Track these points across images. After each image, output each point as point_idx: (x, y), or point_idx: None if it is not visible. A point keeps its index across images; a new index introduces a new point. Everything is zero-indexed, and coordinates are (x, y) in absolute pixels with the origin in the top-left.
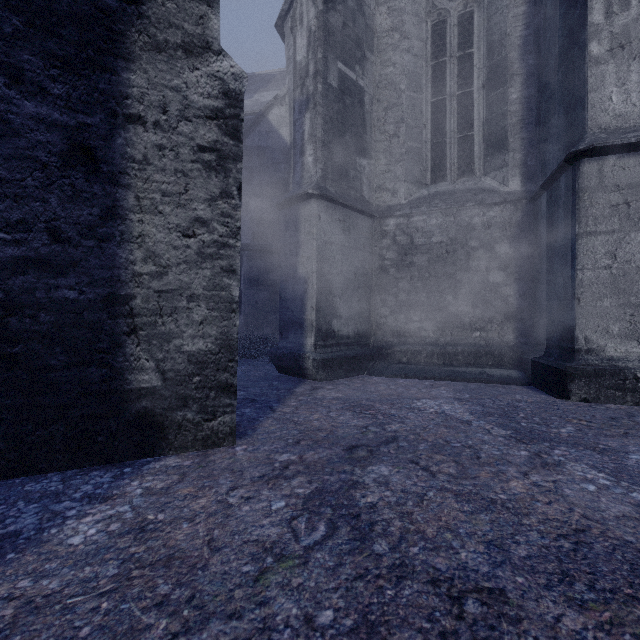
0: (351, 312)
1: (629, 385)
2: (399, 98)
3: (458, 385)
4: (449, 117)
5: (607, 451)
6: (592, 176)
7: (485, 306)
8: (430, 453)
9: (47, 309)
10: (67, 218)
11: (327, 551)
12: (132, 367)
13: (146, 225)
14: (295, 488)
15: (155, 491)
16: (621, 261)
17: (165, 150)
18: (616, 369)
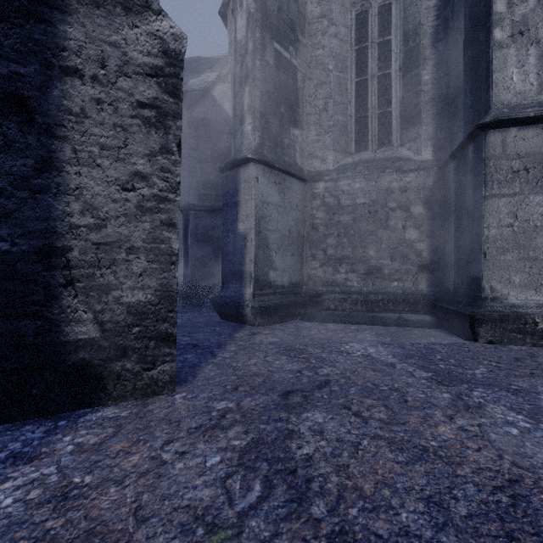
0: (286, 265)
1: (529, 329)
2: (327, 77)
3: (380, 329)
4: (371, 95)
5: (520, 392)
6: (497, 145)
7: (402, 259)
8: (361, 397)
9: None
10: None
11: (262, 517)
12: (69, 319)
13: (84, 178)
14: (231, 440)
15: (87, 447)
16: (521, 220)
17: (103, 104)
18: (518, 315)
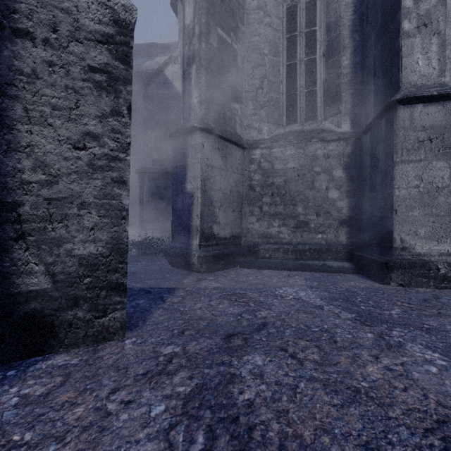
0: (227, 219)
1: (432, 274)
2: (263, 60)
3: (307, 274)
4: (299, 76)
5: (432, 330)
6: (406, 119)
7: (325, 215)
8: (295, 339)
9: None
10: None
11: None
12: (20, 271)
13: (35, 136)
14: (176, 386)
15: (32, 399)
16: (426, 182)
17: (55, 67)
18: (423, 262)
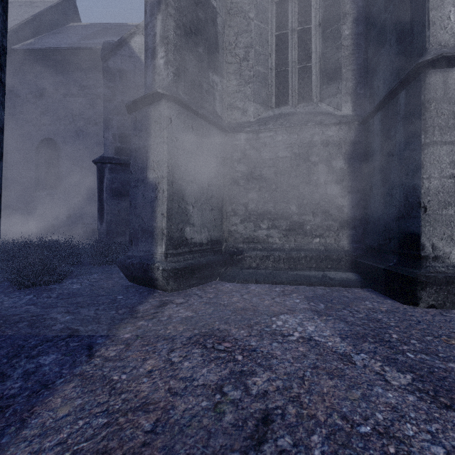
0: (204, 220)
1: None
2: (248, 25)
3: (307, 290)
4: (291, 49)
5: None
6: (438, 87)
7: (324, 215)
8: None
9: None
10: None
11: None
12: None
13: None
14: None
15: None
16: None
17: None
18: None
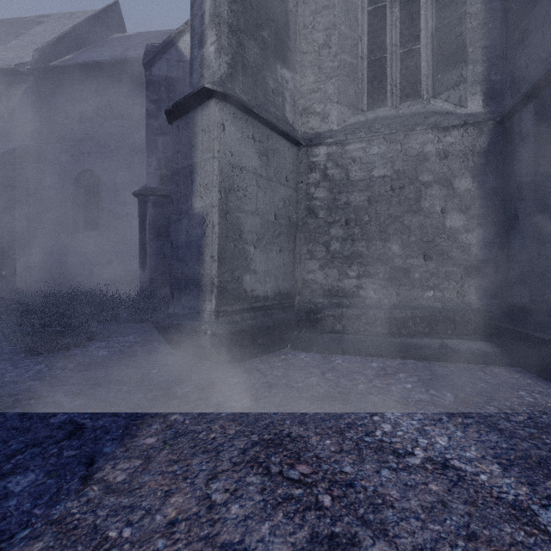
0: (270, 265)
1: None
2: None
3: (419, 368)
4: (390, 28)
5: None
6: None
7: (440, 258)
8: None
9: None
10: None
11: None
12: None
13: None
14: None
15: None
16: None
17: None
18: None
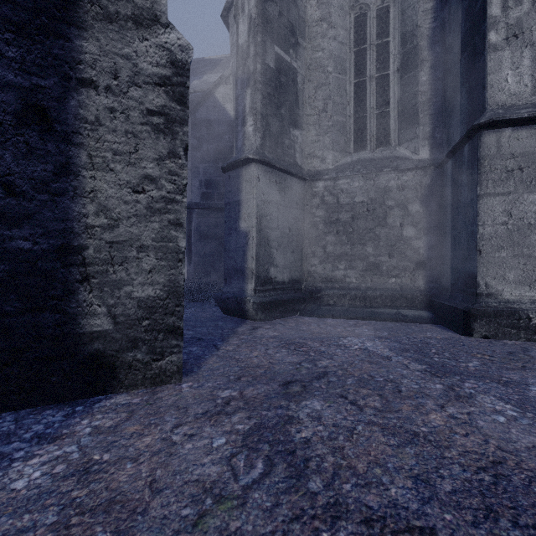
0: (286, 261)
1: (523, 324)
2: (327, 79)
3: (377, 324)
4: (369, 96)
5: (510, 383)
6: (491, 145)
7: (400, 256)
8: (357, 387)
9: (2, 258)
10: (21, 173)
11: (264, 490)
12: (85, 312)
13: (98, 181)
14: (235, 424)
15: (103, 430)
16: (516, 218)
17: (116, 113)
18: (512, 310)
